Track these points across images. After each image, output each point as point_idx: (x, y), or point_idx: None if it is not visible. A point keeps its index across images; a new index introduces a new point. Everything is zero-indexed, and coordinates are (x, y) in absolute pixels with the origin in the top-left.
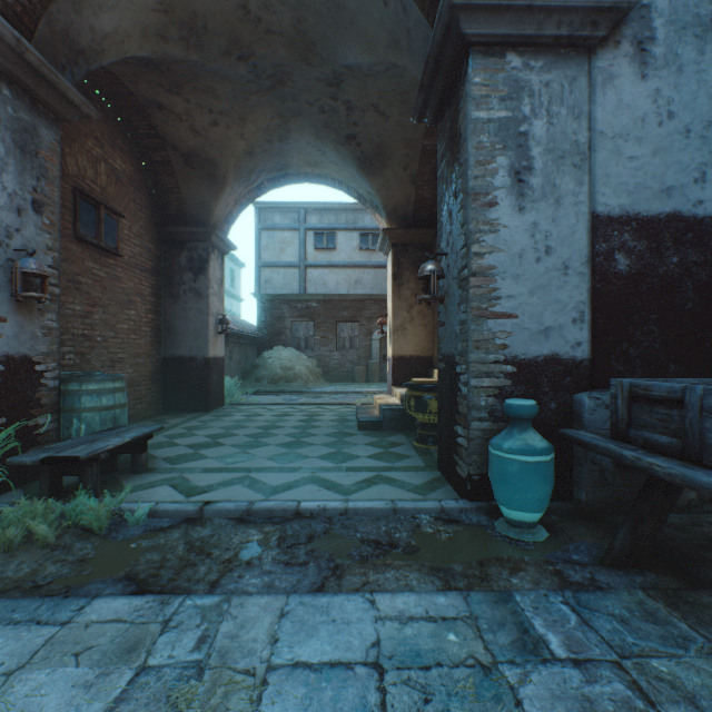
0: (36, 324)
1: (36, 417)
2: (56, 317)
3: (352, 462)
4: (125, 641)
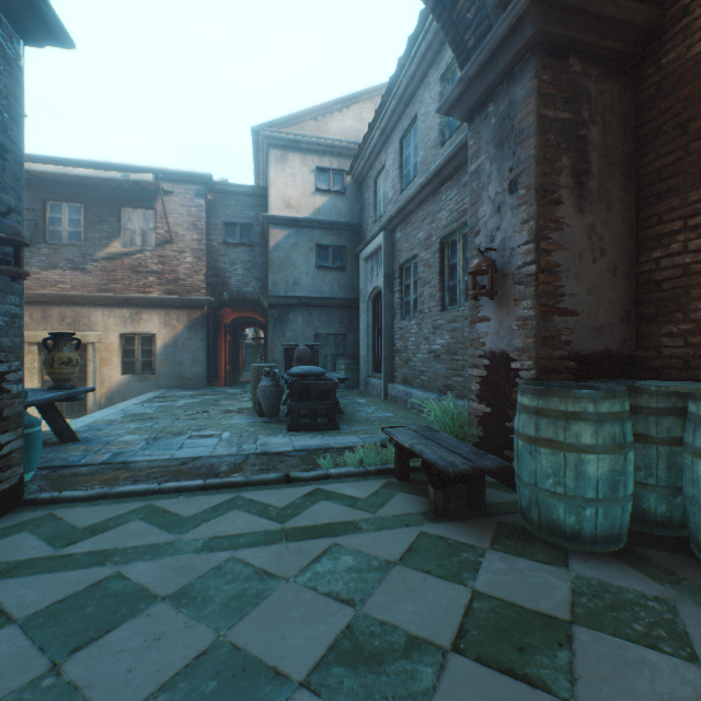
0: (512, 317)
1: (512, 419)
2: (532, 303)
3: (79, 583)
4: (268, 445)
